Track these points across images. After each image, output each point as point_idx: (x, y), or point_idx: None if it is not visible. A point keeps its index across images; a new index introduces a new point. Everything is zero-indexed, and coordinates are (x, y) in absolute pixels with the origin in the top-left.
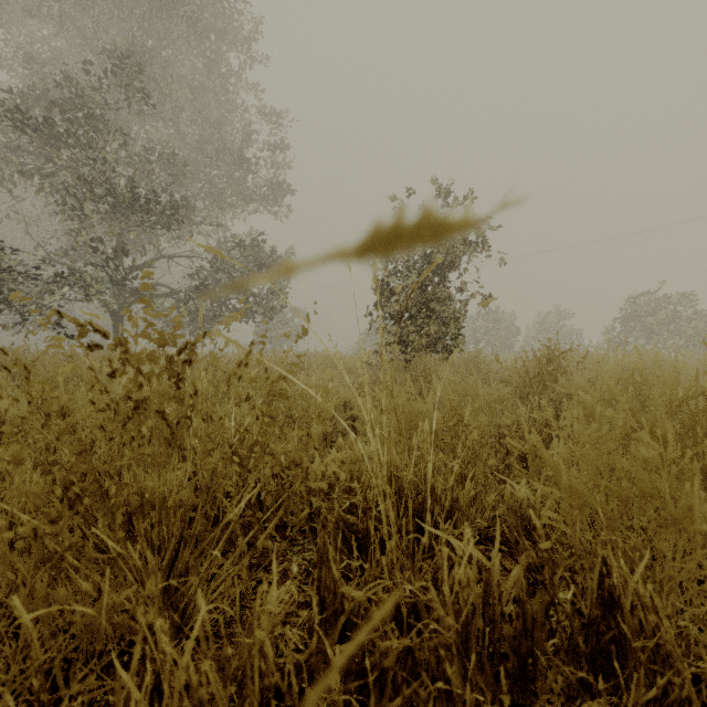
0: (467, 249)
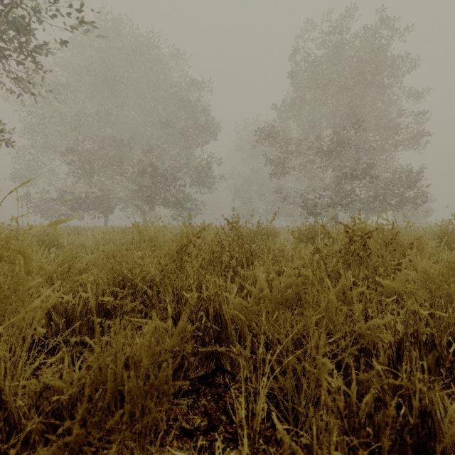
0: None
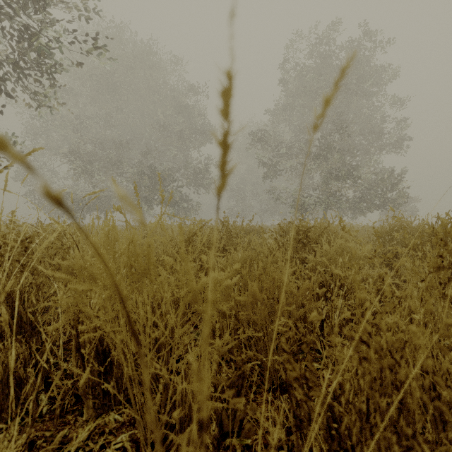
0: None
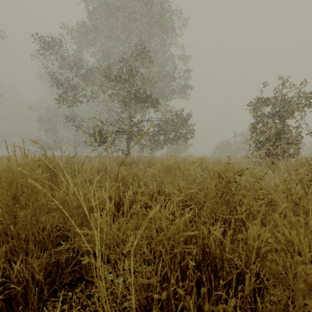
0: (303, 109)
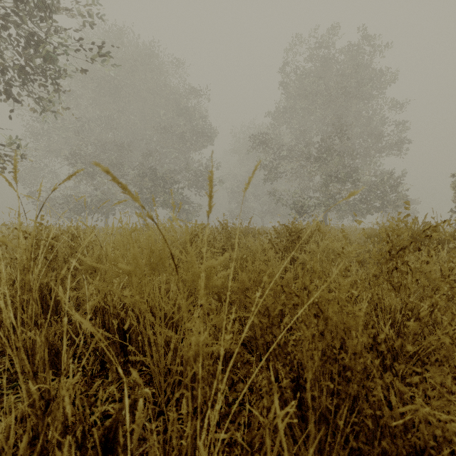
0: None
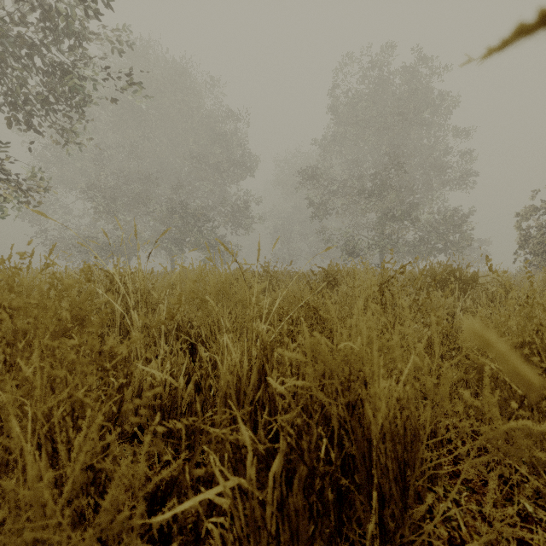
0: None
